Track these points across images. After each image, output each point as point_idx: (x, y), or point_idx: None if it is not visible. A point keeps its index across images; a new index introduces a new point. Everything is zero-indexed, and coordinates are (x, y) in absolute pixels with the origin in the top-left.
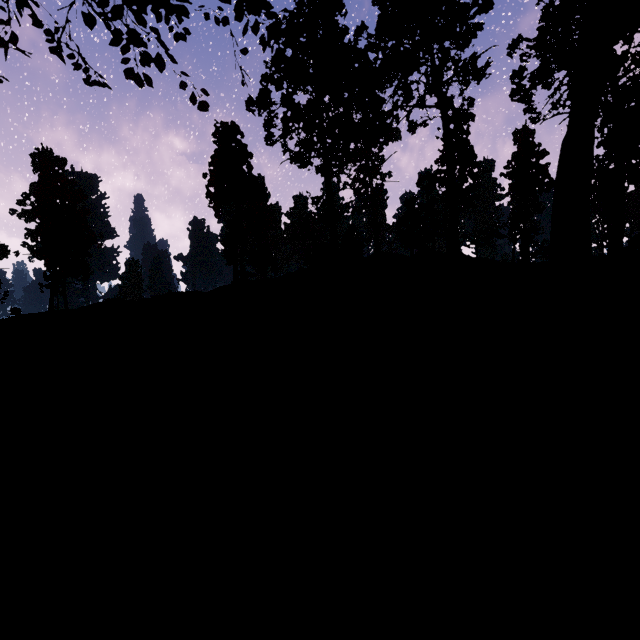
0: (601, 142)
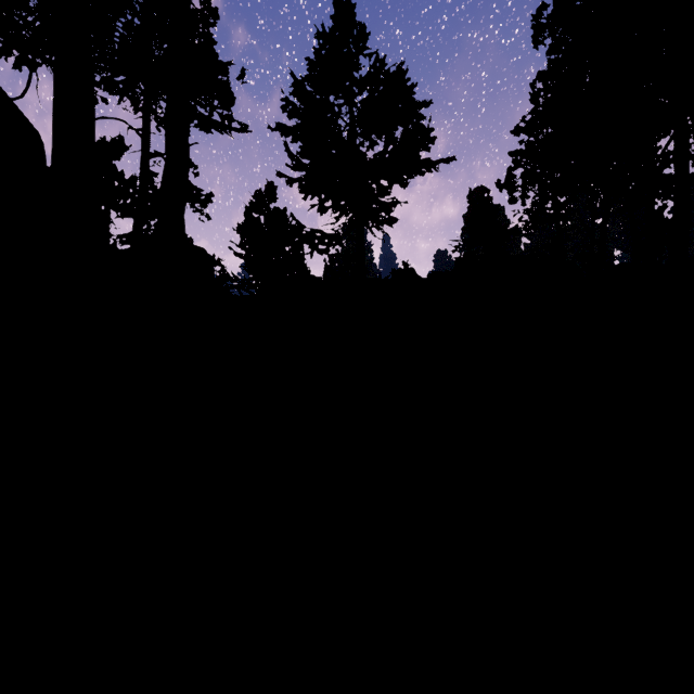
0: None
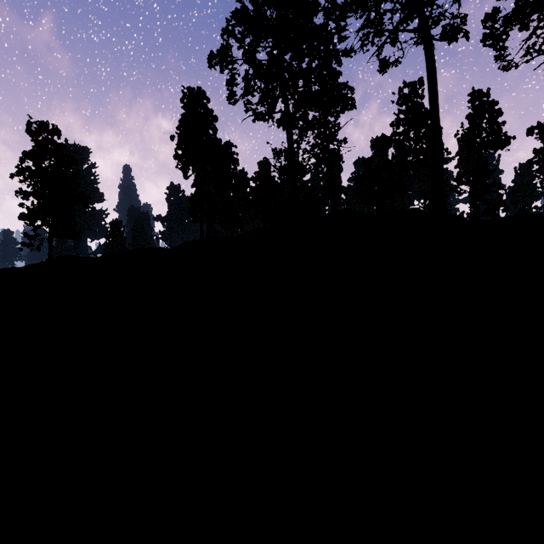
0: None
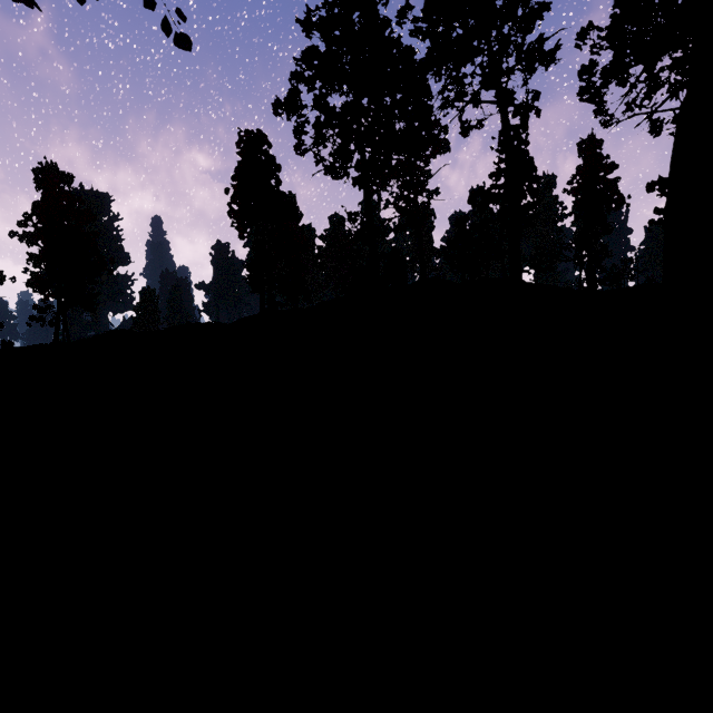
0: None
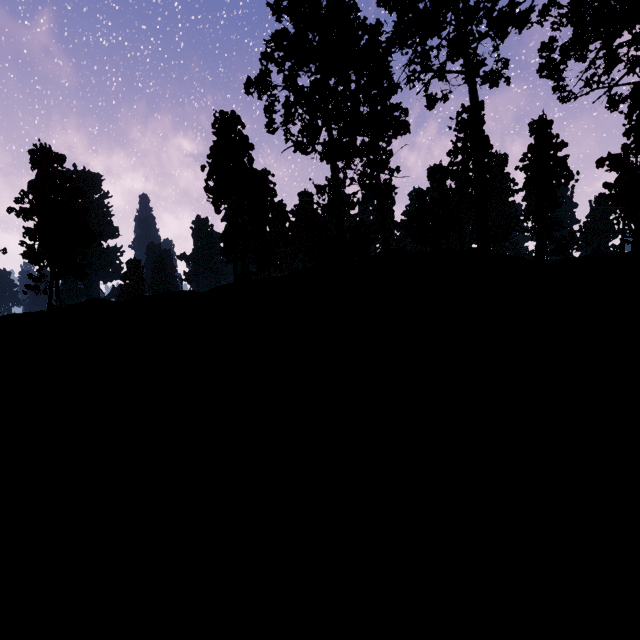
0: (629, 129)
